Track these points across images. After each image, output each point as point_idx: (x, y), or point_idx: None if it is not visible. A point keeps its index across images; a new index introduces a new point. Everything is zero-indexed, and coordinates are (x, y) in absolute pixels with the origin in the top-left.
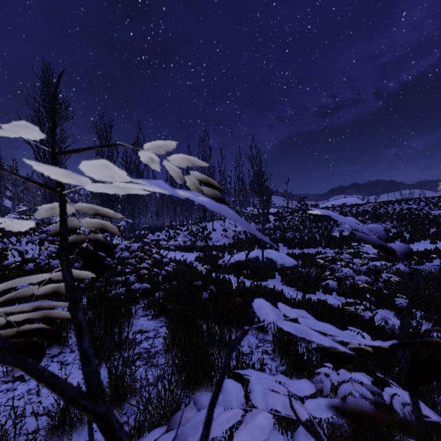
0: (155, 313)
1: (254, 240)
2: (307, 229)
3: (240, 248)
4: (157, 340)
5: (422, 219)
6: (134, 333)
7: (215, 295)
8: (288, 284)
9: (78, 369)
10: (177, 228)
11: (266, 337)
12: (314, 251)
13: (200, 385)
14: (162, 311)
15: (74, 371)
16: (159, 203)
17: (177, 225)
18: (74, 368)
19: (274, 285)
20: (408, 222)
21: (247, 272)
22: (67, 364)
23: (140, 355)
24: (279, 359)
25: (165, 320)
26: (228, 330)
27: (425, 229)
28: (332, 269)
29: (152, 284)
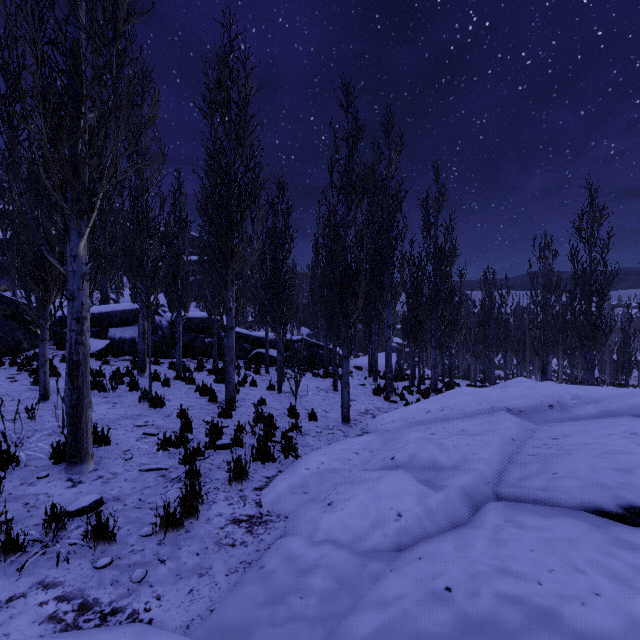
0: None
1: None
2: None
3: None
4: None
5: None
6: None
7: None
8: None
9: None
10: None
11: None
12: None
13: None
14: None
15: None
16: None
17: None
18: None
19: None
20: None
21: None
22: None
23: None
24: None
25: None
26: None
27: None
28: None
29: None
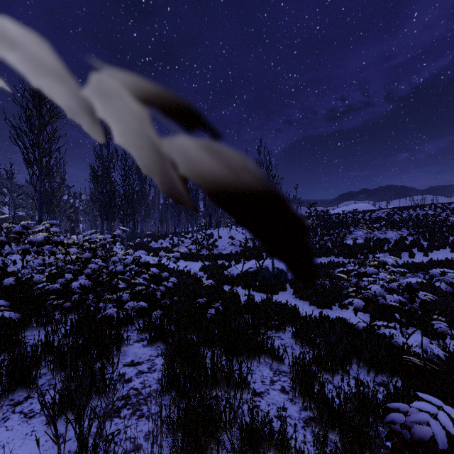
0: (151, 339)
1: (263, 248)
2: (318, 236)
3: (247, 257)
4: (151, 375)
5: (440, 226)
6: (123, 365)
7: (221, 314)
8: (301, 297)
9: (44, 425)
10: (181, 235)
11: (281, 367)
12: (327, 261)
13: (201, 452)
14: (159, 335)
15: (38, 427)
16: (163, 209)
17: (181, 232)
18: (40, 423)
19: (286, 299)
20: (425, 230)
21: (256, 284)
22: (32, 415)
23: (127, 400)
24: (300, 400)
25: (161, 352)
26: (237, 360)
27: (444, 236)
28: (358, 287)
29: (150, 301)
